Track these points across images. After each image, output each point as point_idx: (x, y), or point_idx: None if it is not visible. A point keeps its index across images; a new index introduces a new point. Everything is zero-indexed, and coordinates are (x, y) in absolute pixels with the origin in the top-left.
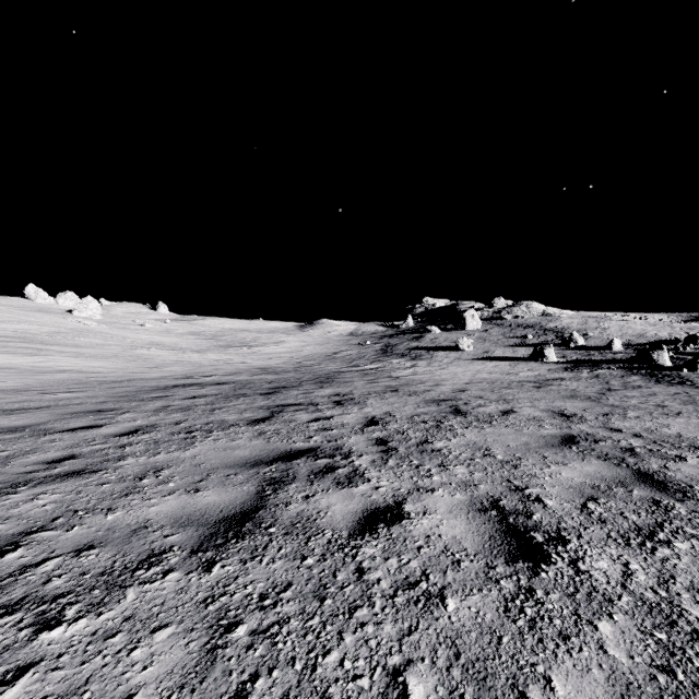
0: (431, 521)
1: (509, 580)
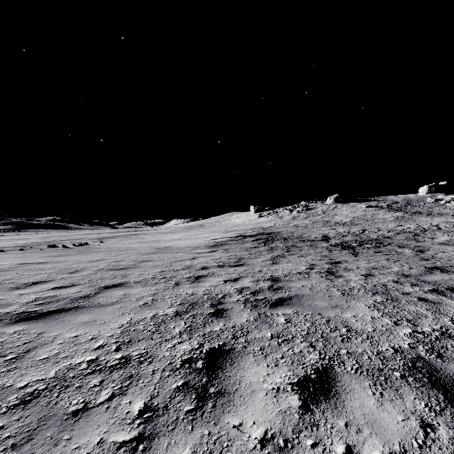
0: (272, 379)
1: (239, 341)
